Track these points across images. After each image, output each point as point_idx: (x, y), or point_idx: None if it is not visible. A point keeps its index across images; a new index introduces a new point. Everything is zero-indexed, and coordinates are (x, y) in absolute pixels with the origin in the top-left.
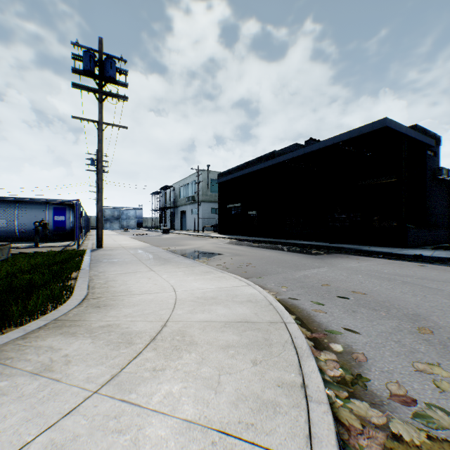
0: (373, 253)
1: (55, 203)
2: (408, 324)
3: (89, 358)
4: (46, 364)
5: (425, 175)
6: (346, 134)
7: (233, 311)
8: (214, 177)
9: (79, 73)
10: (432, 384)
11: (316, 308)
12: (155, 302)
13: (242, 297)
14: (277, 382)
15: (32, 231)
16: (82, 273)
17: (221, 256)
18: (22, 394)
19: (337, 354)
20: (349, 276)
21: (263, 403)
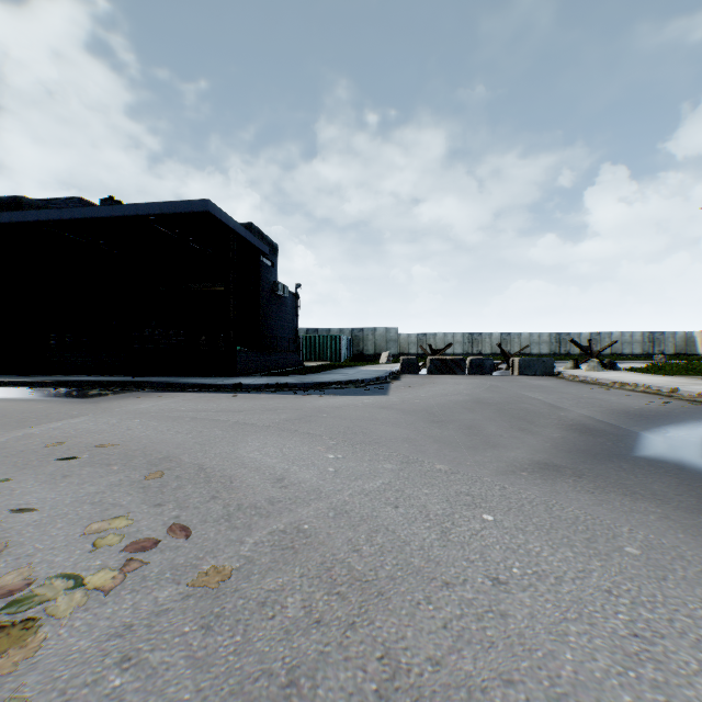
0: (190, 386)
1: None
2: (143, 472)
3: None
4: None
5: (259, 287)
6: (158, 206)
7: None
8: None
9: None
10: (91, 546)
11: None
12: None
13: None
14: None
15: None
16: None
17: None
18: None
19: None
20: (120, 423)
21: None
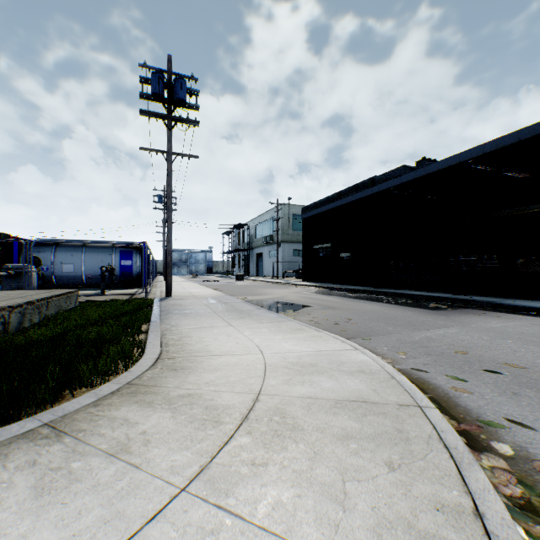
0: (521, 309)
1: (122, 246)
2: None
3: (171, 438)
4: (122, 442)
5: None
6: (478, 149)
7: (342, 385)
8: (297, 212)
9: (147, 98)
10: None
11: (454, 385)
12: (240, 367)
13: (350, 365)
14: (433, 502)
15: (98, 277)
16: (153, 326)
17: (309, 309)
18: (97, 481)
19: (507, 460)
20: (493, 341)
21: (420, 537)
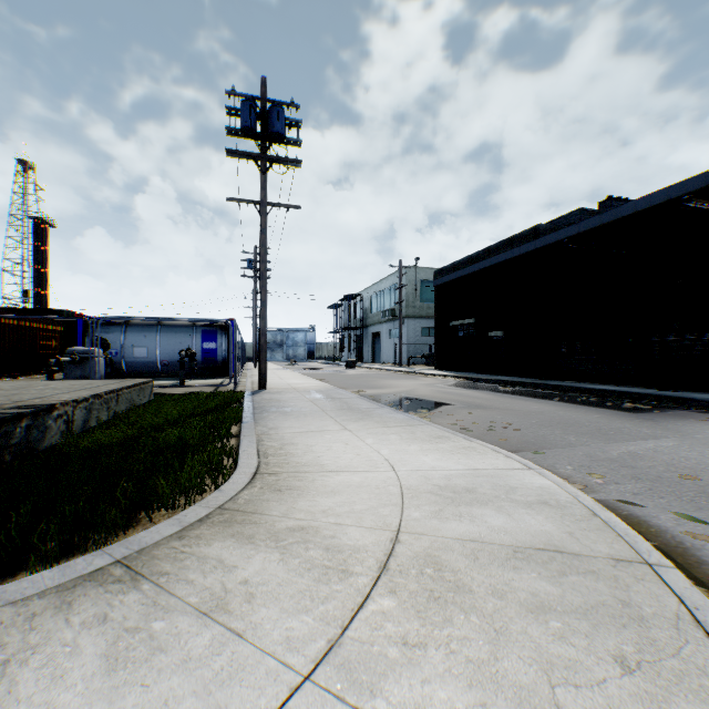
0: None
1: (204, 324)
2: None
3: (282, 593)
4: (217, 595)
5: None
6: (699, 179)
7: (519, 523)
8: (427, 277)
9: (236, 134)
10: None
11: (689, 529)
12: (366, 490)
13: (524, 492)
14: None
15: (176, 364)
16: (245, 428)
17: (450, 407)
18: (186, 654)
19: None
20: None
21: None
